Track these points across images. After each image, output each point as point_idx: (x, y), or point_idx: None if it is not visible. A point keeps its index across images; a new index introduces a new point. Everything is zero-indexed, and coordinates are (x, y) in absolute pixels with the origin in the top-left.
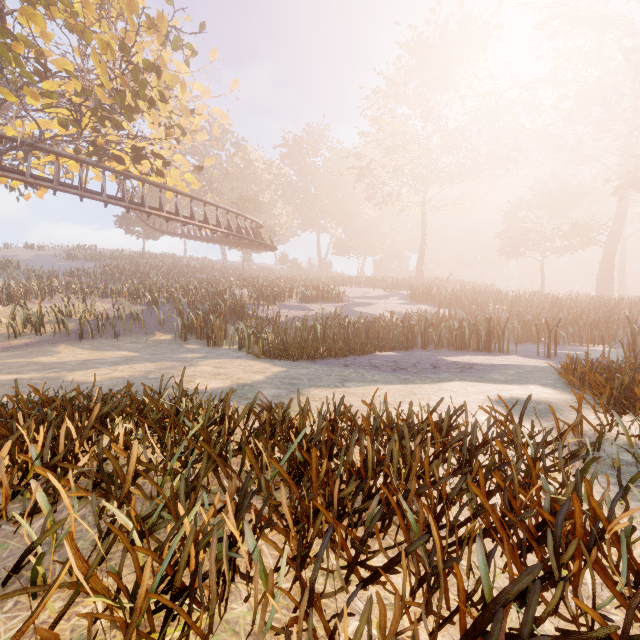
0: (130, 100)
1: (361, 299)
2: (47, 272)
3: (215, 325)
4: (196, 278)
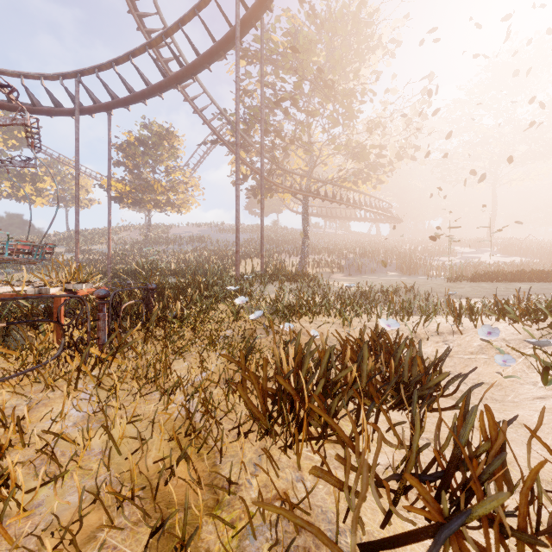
0: (388, 159)
1: (463, 254)
2: (231, 241)
3: (433, 267)
4: (329, 243)
